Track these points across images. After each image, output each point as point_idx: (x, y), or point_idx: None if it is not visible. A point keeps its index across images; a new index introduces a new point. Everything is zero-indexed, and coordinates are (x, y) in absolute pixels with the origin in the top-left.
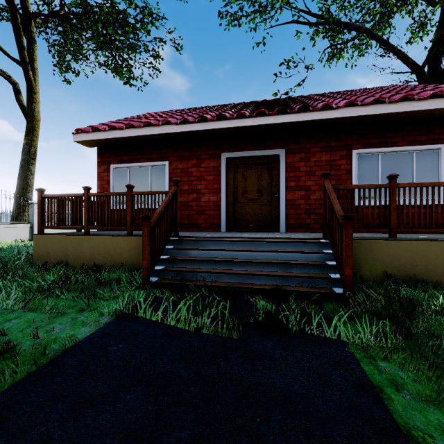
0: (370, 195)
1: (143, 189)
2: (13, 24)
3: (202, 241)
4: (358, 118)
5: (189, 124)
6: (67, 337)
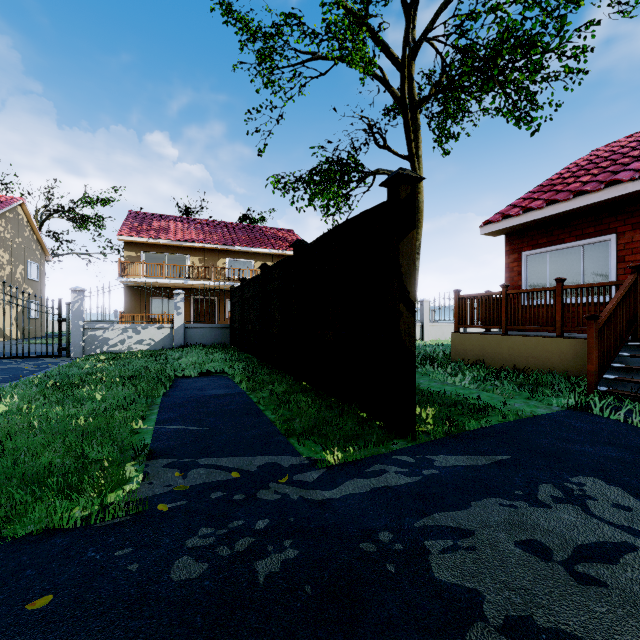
0: None
1: (570, 278)
2: (404, 124)
3: None
4: None
5: None
6: (528, 411)
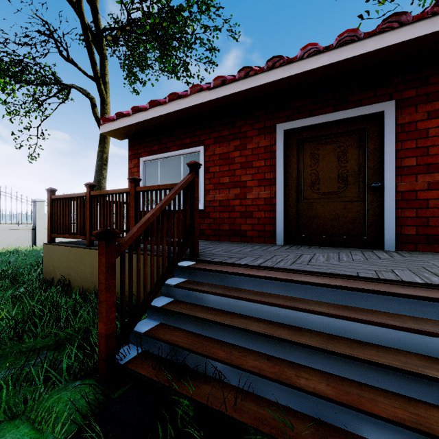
0: None
1: None
2: (86, 43)
3: (231, 274)
4: None
5: (226, 85)
6: None
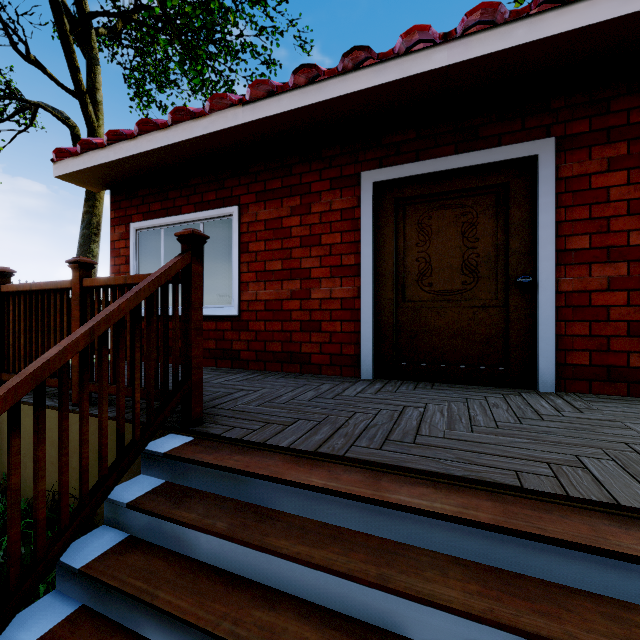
0: None
1: None
2: (60, 34)
3: (253, 477)
4: None
5: (272, 97)
6: None
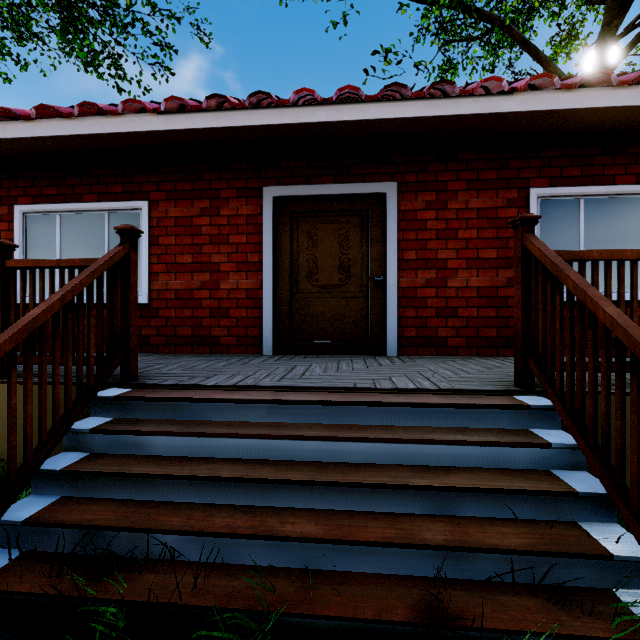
0: (636, 279)
1: None
2: None
3: (192, 401)
4: (549, 119)
5: (187, 113)
6: None
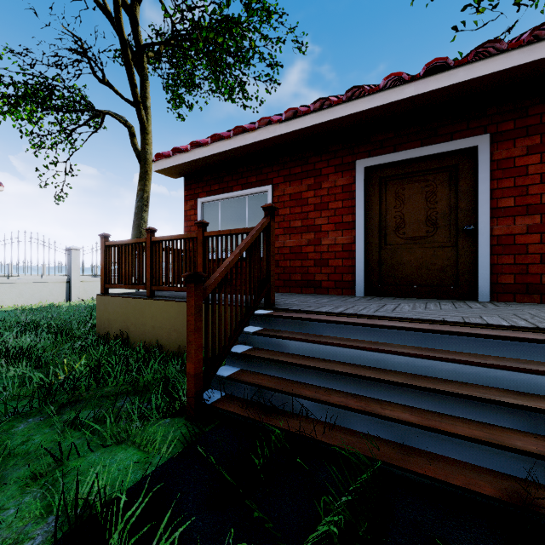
0: None
1: None
2: (125, 62)
3: (311, 321)
4: None
5: (299, 118)
6: None
